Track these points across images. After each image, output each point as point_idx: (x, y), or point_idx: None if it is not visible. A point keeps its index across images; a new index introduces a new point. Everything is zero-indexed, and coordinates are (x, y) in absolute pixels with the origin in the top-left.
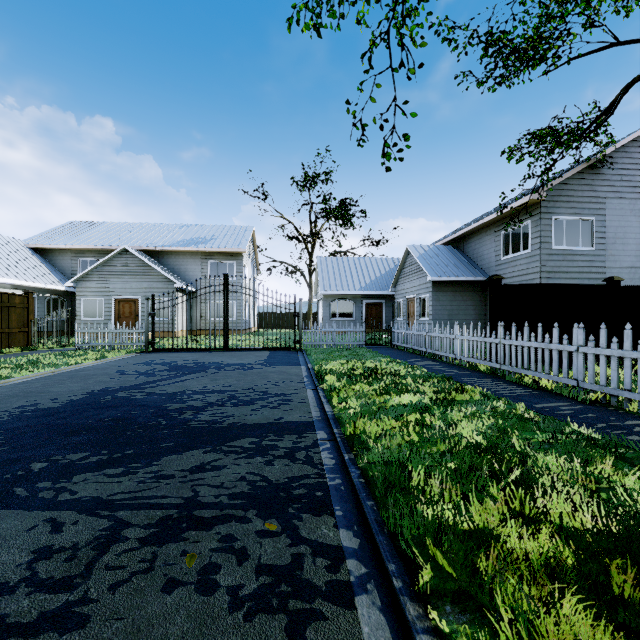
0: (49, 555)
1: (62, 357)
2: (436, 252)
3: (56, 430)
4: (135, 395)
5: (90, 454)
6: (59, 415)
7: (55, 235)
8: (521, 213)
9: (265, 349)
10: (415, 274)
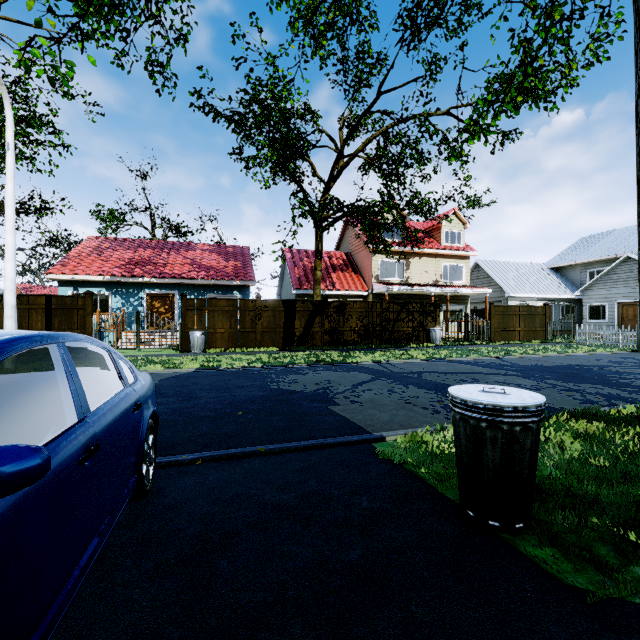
0: (535, 385)
1: (564, 348)
2: None
3: (546, 371)
4: (593, 369)
5: (555, 377)
6: (549, 368)
7: (567, 254)
8: None
9: None
10: None
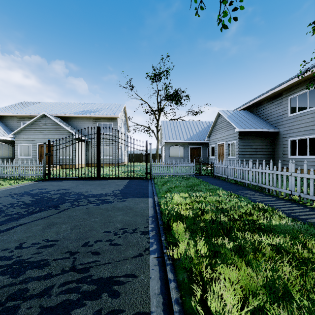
0: None
1: None
2: (238, 114)
3: None
4: None
5: None
6: None
7: (9, 108)
8: (308, 81)
9: (126, 178)
10: (224, 128)
